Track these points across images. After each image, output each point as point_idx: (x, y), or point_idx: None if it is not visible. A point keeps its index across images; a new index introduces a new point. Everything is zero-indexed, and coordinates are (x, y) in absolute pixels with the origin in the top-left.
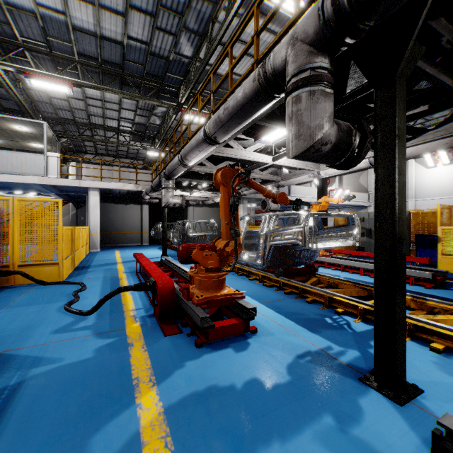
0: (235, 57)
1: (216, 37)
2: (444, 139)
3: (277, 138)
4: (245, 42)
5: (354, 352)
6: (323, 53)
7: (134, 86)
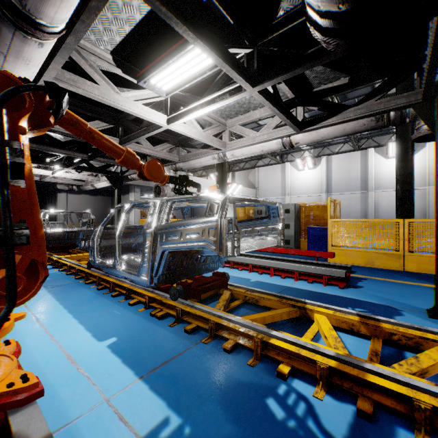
0: None
1: None
2: (364, 120)
3: (174, 85)
4: None
5: None
6: None
7: None
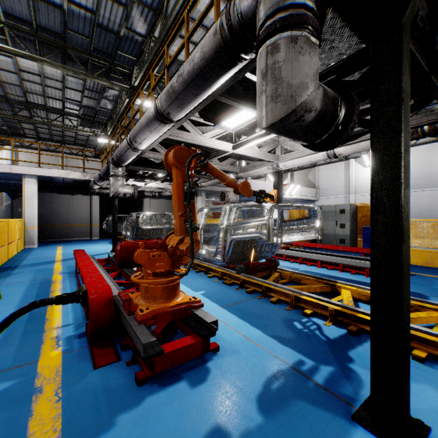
0: (193, 42)
1: (172, 12)
2: None
3: (238, 124)
4: (203, 26)
5: (335, 370)
6: None
7: (78, 62)
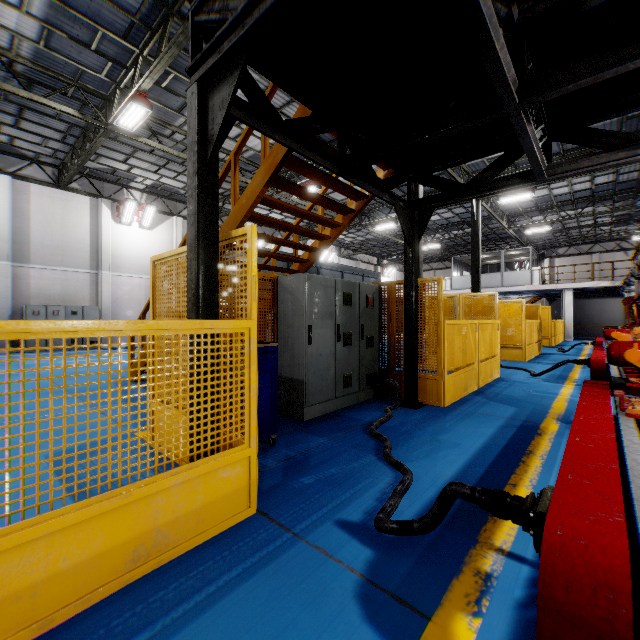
0: None
1: None
2: None
3: None
4: None
5: None
6: None
7: (603, 205)
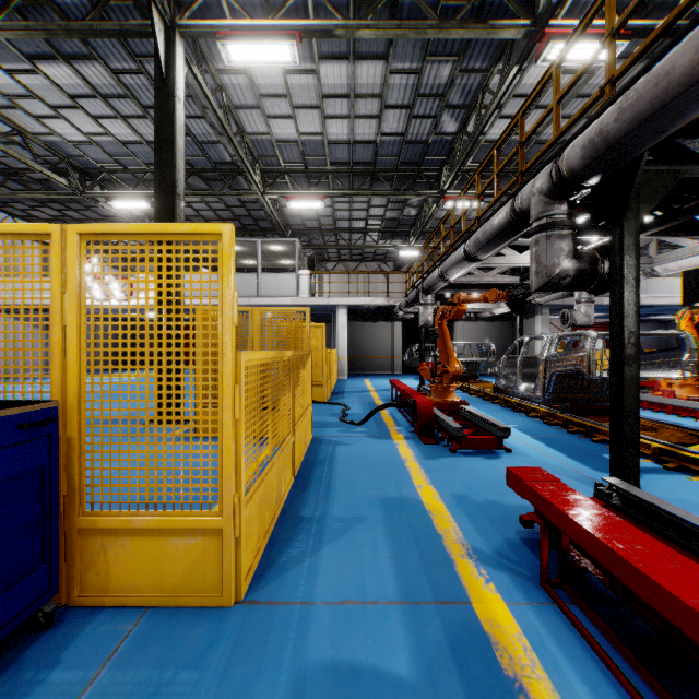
0: None
1: (487, 110)
2: None
3: None
4: None
5: None
6: (559, 201)
7: (386, 182)
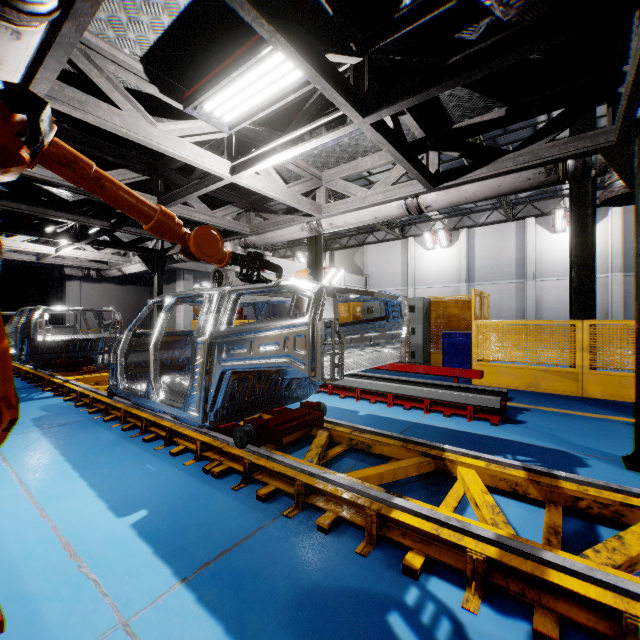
0: None
1: None
2: (529, 172)
3: (242, 113)
4: None
5: None
6: None
7: None
